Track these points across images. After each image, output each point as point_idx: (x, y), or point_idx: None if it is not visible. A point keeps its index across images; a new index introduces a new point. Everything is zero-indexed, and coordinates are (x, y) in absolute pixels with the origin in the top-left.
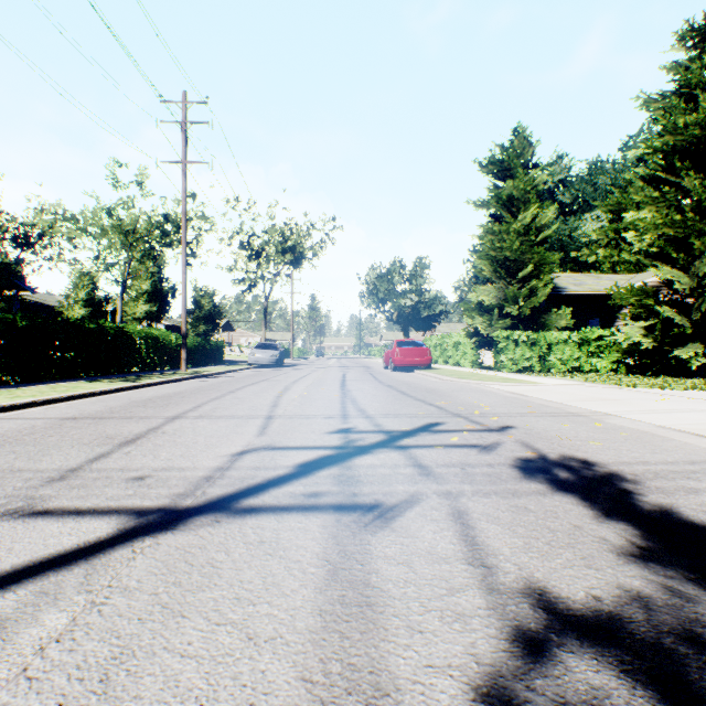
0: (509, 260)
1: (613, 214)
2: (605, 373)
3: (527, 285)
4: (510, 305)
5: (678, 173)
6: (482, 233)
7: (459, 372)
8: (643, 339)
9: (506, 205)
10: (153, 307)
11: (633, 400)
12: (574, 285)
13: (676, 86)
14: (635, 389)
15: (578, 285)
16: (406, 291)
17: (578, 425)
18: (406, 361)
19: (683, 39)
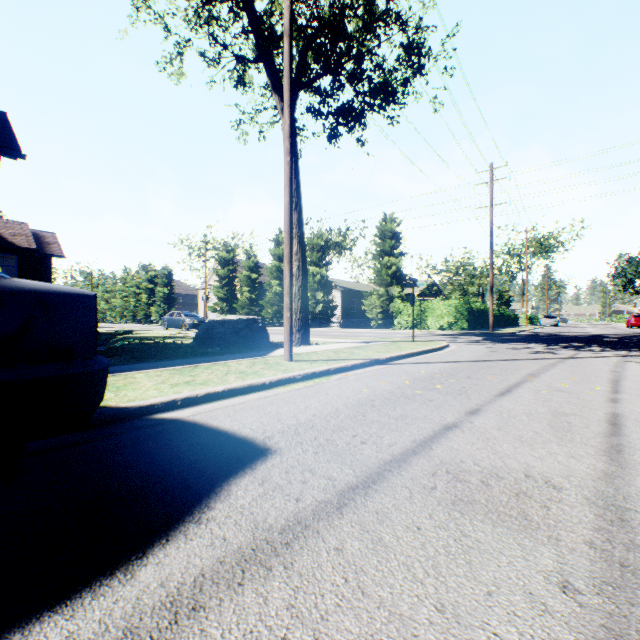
0: None
1: None
2: None
3: None
4: None
5: None
6: None
7: None
8: None
9: None
10: (478, 299)
11: None
12: None
13: None
14: None
15: None
16: None
17: None
18: (637, 324)
19: None
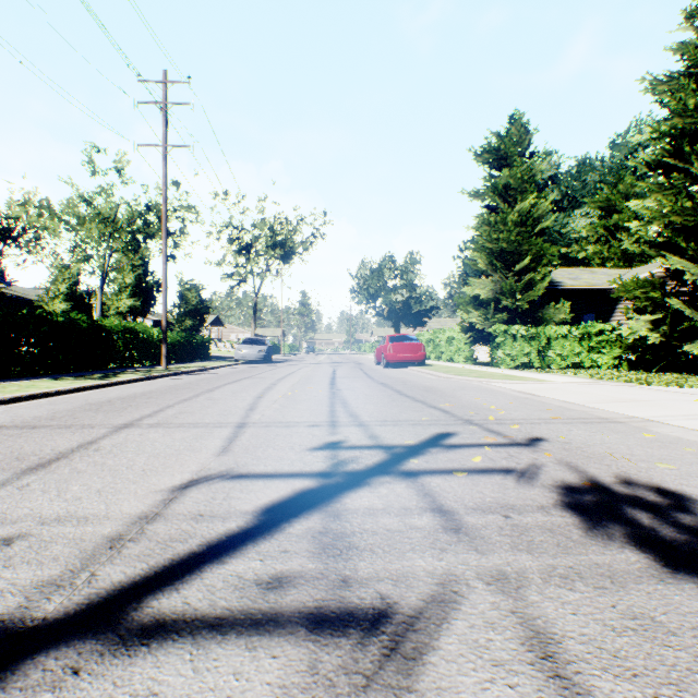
0: (505, 252)
1: (603, 211)
2: (606, 369)
3: (524, 278)
4: (506, 298)
5: (687, 159)
6: (477, 224)
7: (455, 368)
8: (650, 333)
9: (502, 195)
10: (137, 301)
11: (665, 402)
12: (569, 279)
13: (685, 66)
14: (652, 388)
15: (574, 279)
16: (397, 287)
17: (623, 436)
18: (399, 357)
19: (691, 17)
